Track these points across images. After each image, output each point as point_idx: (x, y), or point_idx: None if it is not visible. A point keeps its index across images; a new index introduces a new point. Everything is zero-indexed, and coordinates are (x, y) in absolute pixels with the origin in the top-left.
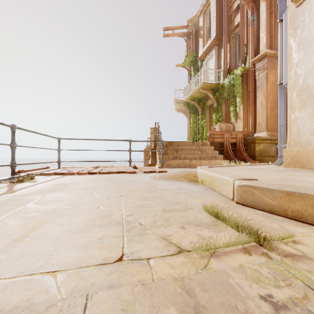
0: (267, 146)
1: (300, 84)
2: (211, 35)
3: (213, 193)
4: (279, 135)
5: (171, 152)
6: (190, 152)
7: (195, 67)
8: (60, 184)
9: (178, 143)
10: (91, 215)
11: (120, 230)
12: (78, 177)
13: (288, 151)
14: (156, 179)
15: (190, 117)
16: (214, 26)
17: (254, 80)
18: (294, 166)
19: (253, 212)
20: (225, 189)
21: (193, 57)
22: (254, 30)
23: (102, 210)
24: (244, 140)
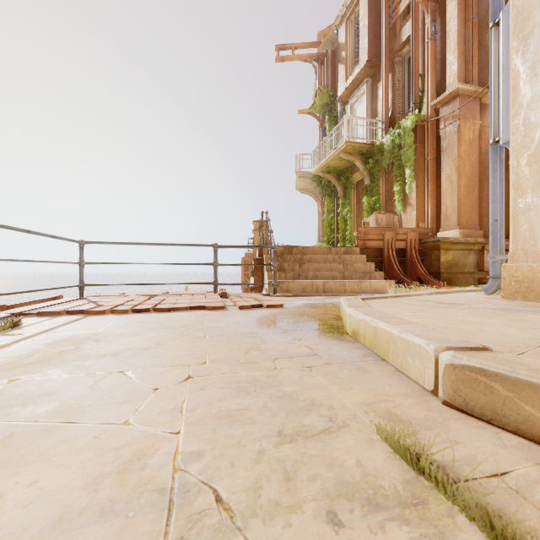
0: (460, 255)
1: (535, 142)
2: (360, 58)
3: (384, 368)
4: (491, 237)
5: (290, 266)
6: (324, 266)
7: (331, 116)
8: (66, 342)
9: (302, 250)
10: (95, 456)
11: (157, 536)
12: (111, 320)
13: (512, 269)
14: (262, 326)
15: (322, 202)
16: (365, 42)
17: (437, 138)
18: (523, 297)
19: (495, 438)
20: (412, 364)
21: (328, 98)
22: (436, 50)
23: (130, 436)
24: (419, 244)
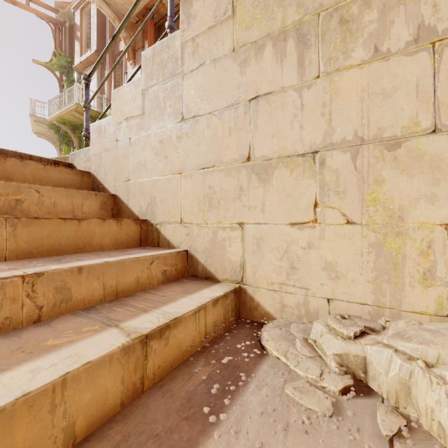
0: None
1: None
2: (92, 45)
3: None
4: None
5: None
6: None
7: (69, 78)
8: None
9: None
10: None
11: None
12: None
13: None
14: None
15: (60, 149)
16: (95, 36)
17: None
18: None
19: None
20: None
21: (66, 62)
22: None
23: None
24: None
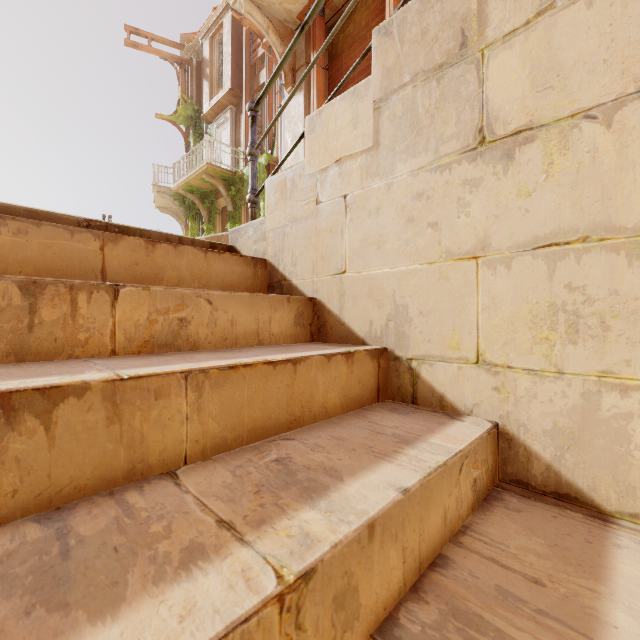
0: None
1: None
2: (224, 83)
3: None
4: None
5: None
6: None
7: (196, 132)
8: None
9: None
10: None
11: None
12: None
13: None
14: None
15: (186, 225)
16: (228, 69)
17: None
18: None
19: None
20: None
21: (193, 111)
22: None
23: None
24: None
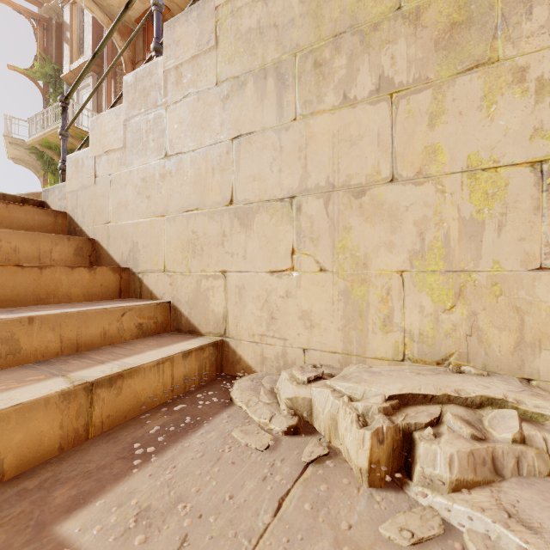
0: None
1: None
2: (85, 50)
3: None
4: None
5: None
6: None
7: (56, 90)
8: None
9: None
10: None
11: None
12: None
13: None
14: None
15: (45, 179)
16: (89, 38)
17: None
18: None
19: None
20: None
21: (52, 70)
22: None
23: None
24: None
